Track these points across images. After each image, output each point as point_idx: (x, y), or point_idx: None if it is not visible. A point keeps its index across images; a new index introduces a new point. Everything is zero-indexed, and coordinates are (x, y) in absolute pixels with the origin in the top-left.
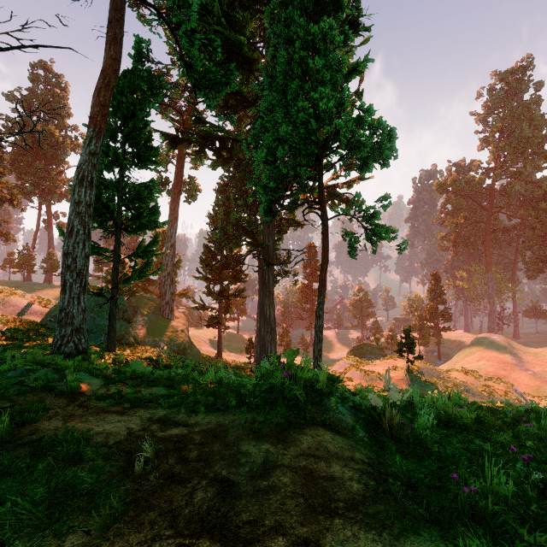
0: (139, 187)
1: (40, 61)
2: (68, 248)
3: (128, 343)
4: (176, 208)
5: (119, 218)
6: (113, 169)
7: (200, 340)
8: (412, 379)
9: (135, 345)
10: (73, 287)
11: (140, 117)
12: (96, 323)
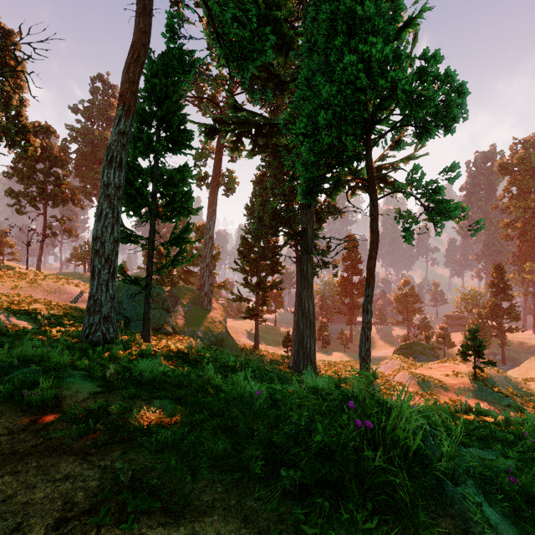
0: (172, 171)
1: (98, 74)
2: (97, 232)
3: (167, 332)
4: (214, 201)
5: (152, 204)
6: (148, 156)
7: (238, 331)
8: (481, 388)
9: (173, 335)
10: (102, 273)
11: (174, 100)
12: (137, 312)
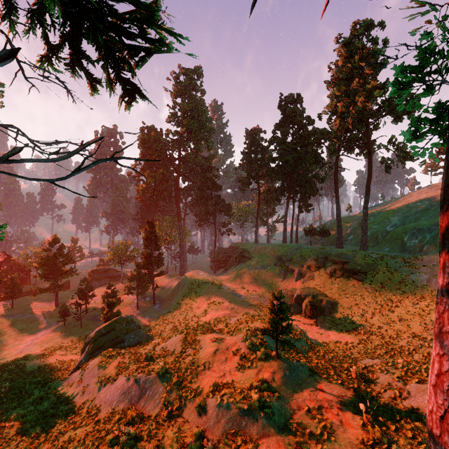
0: None
1: None
2: None
3: None
4: None
5: None
6: None
7: None
8: (292, 367)
9: None
10: None
11: None
12: None
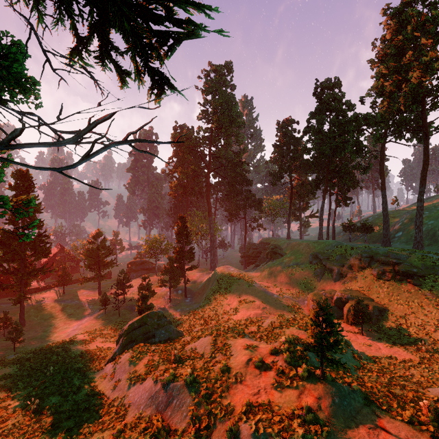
0: None
1: None
2: None
3: None
4: None
5: None
6: None
7: None
8: (342, 392)
9: None
10: None
11: None
12: None
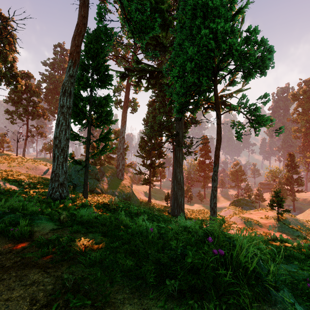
0: (100, 98)
1: (58, 43)
2: (56, 134)
3: (97, 192)
4: (125, 116)
5: (89, 118)
6: (86, 90)
7: (139, 192)
8: (281, 226)
9: (101, 194)
10: (59, 158)
11: (101, 57)
12: (80, 180)
